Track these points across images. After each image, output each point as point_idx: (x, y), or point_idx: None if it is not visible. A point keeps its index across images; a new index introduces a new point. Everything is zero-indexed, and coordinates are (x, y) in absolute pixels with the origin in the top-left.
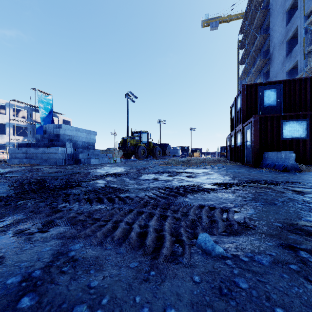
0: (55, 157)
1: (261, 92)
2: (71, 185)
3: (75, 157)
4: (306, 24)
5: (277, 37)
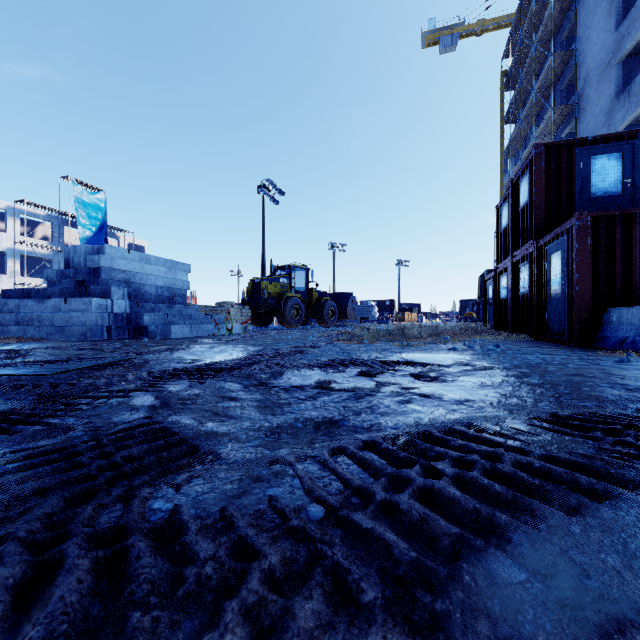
0: (84, 322)
1: (584, 161)
2: (22, 420)
3: (134, 322)
4: None
5: (594, 55)
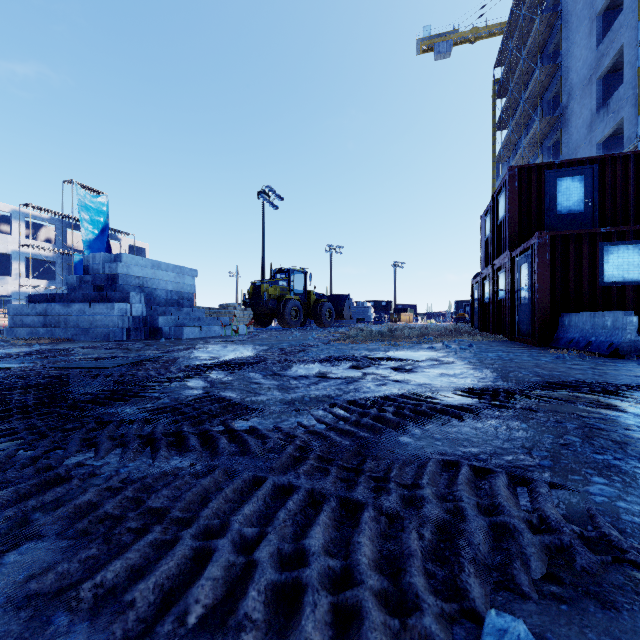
0: (107, 324)
1: (551, 183)
2: (124, 394)
3: (150, 324)
4: None
5: (577, 70)
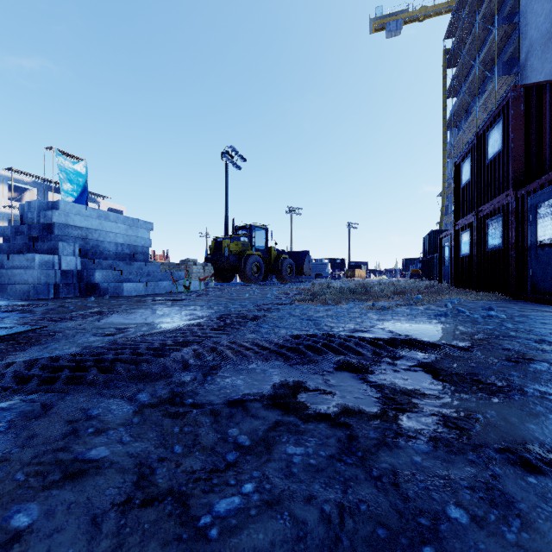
0: (26, 280)
1: None
2: None
3: (86, 279)
4: None
5: (538, 26)
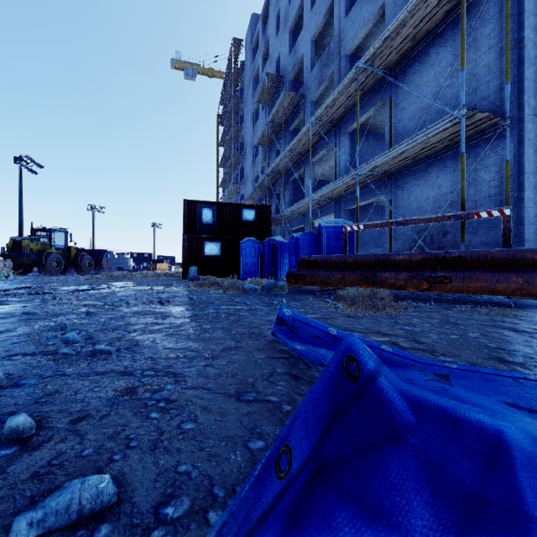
0: None
1: (200, 209)
2: None
3: None
4: (254, 144)
5: (248, 135)
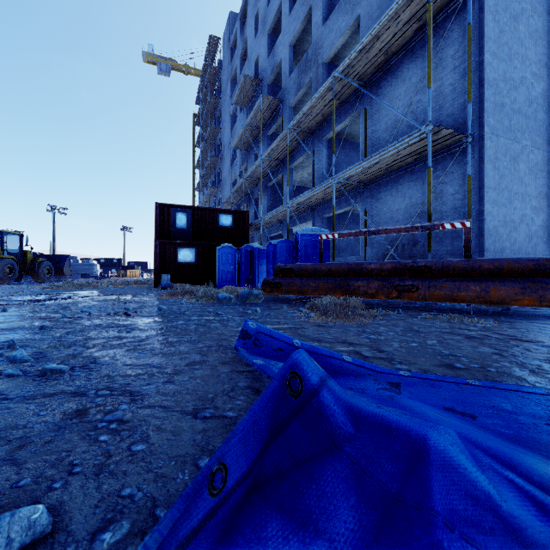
0: None
1: (174, 214)
2: None
3: None
4: (232, 147)
5: (226, 137)
